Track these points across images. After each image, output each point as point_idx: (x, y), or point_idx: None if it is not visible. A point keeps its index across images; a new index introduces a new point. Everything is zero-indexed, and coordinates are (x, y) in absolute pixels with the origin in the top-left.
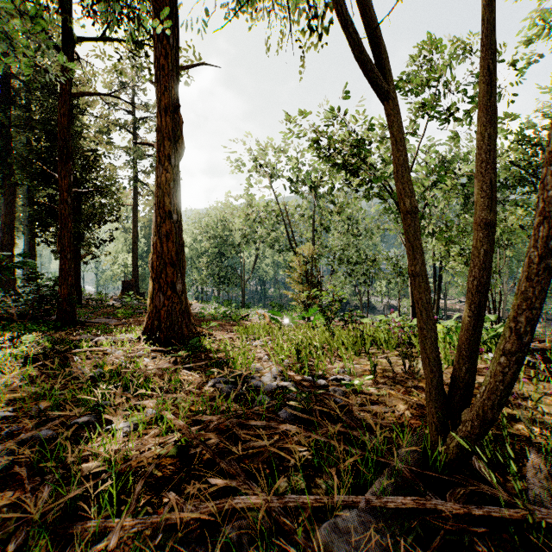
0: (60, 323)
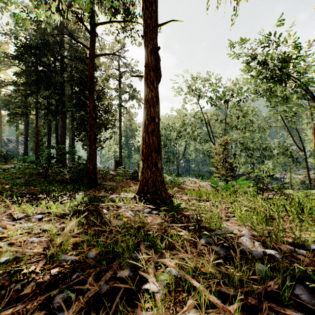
0: (89, 184)
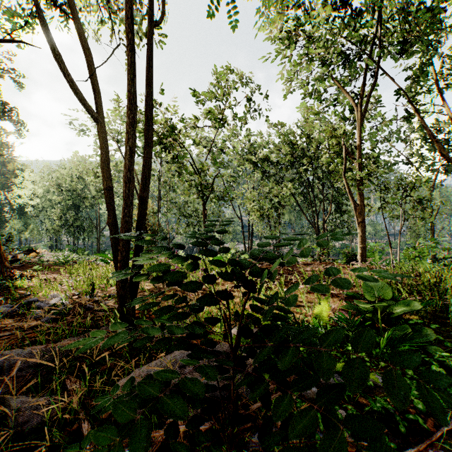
0: None
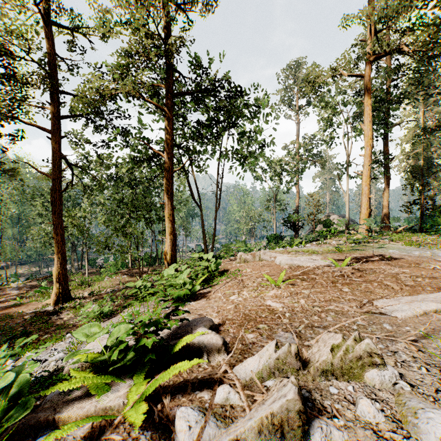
0: None
